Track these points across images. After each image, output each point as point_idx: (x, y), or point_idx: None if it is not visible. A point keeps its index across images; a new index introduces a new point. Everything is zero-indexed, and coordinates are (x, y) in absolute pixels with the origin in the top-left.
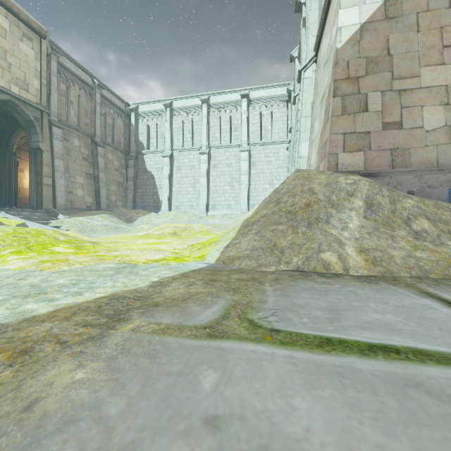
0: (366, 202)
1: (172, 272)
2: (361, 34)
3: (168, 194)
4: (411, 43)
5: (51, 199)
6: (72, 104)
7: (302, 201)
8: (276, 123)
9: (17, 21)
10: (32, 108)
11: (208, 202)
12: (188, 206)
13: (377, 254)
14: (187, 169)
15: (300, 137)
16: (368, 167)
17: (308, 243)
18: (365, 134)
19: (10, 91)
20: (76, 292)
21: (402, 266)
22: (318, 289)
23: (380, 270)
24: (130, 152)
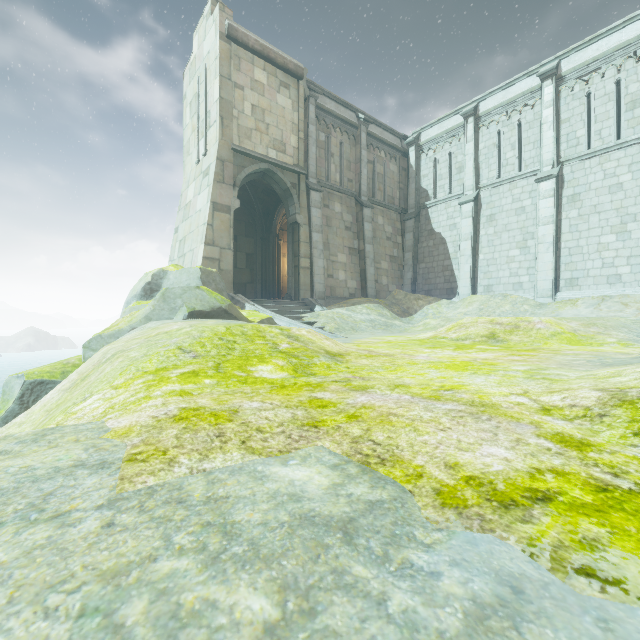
0: None
1: None
2: None
3: (469, 266)
4: None
5: (308, 287)
6: (333, 157)
7: None
8: None
9: (274, 70)
10: (289, 172)
11: (558, 274)
12: (510, 285)
13: None
14: (507, 217)
15: None
16: None
17: None
18: None
19: (267, 158)
20: None
21: None
22: None
23: None
24: (408, 209)
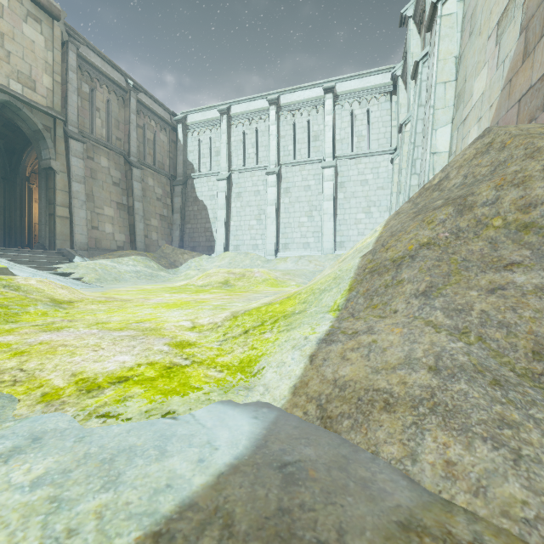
0: None
1: None
2: None
3: (224, 229)
4: None
5: (67, 237)
6: (99, 112)
7: None
8: (375, 126)
9: None
10: (40, 113)
11: (278, 240)
12: (251, 246)
13: None
14: (249, 196)
15: (434, 118)
16: None
17: None
18: None
19: (8, 89)
20: None
21: None
22: None
23: None
24: (177, 176)
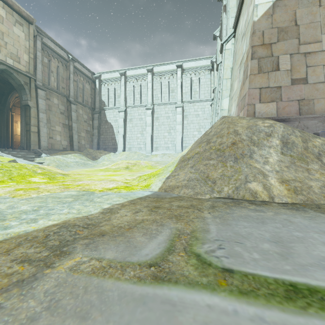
0: (282, 141)
1: (122, 199)
2: (274, 9)
3: (122, 139)
4: (314, 15)
5: (36, 143)
6: (53, 73)
7: (229, 140)
8: (202, 86)
9: (11, 11)
10: (22, 75)
11: (152, 145)
12: (137, 148)
13: (297, 184)
14: (136, 120)
15: (222, 94)
16: (280, 114)
17: (236, 175)
18: (277, 89)
19: (6, 63)
20: (32, 219)
21: (321, 194)
22: (255, 217)
23: (301, 198)
24: (95, 108)
